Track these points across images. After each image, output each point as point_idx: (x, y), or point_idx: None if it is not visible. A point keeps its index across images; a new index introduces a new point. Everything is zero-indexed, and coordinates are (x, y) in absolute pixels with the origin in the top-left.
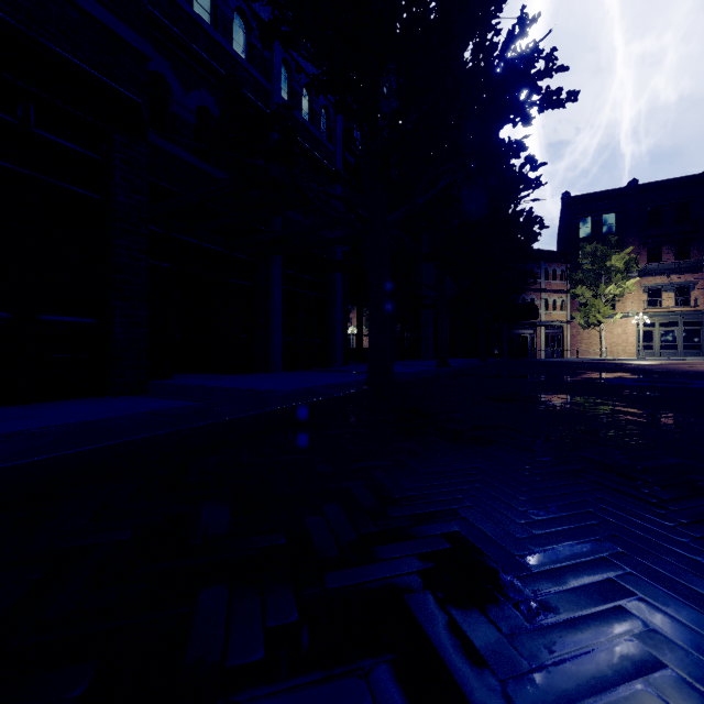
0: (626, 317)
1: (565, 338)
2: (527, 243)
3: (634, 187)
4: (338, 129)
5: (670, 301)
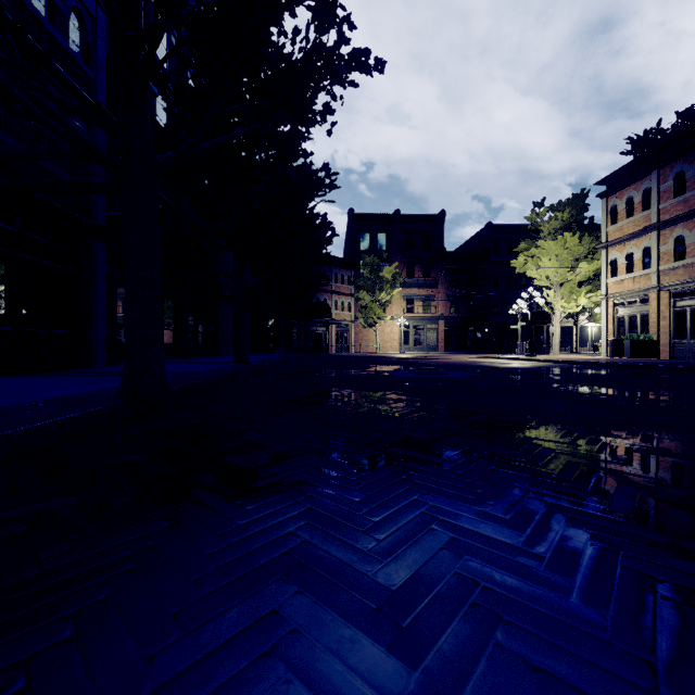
0: (393, 319)
1: (351, 335)
2: (323, 245)
3: (398, 215)
4: (99, 50)
5: (420, 309)
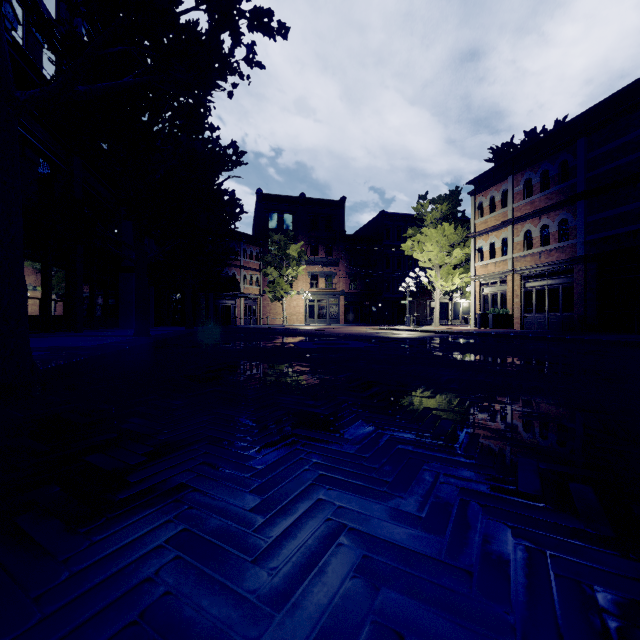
0: (299, 294)
1: (259, 308)
2: (231, 220)
3: (303, 198)
4: None
5: (323, 285)
